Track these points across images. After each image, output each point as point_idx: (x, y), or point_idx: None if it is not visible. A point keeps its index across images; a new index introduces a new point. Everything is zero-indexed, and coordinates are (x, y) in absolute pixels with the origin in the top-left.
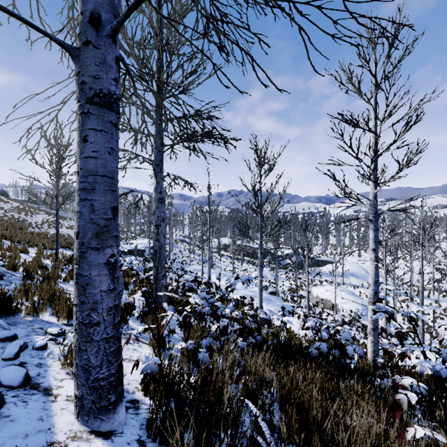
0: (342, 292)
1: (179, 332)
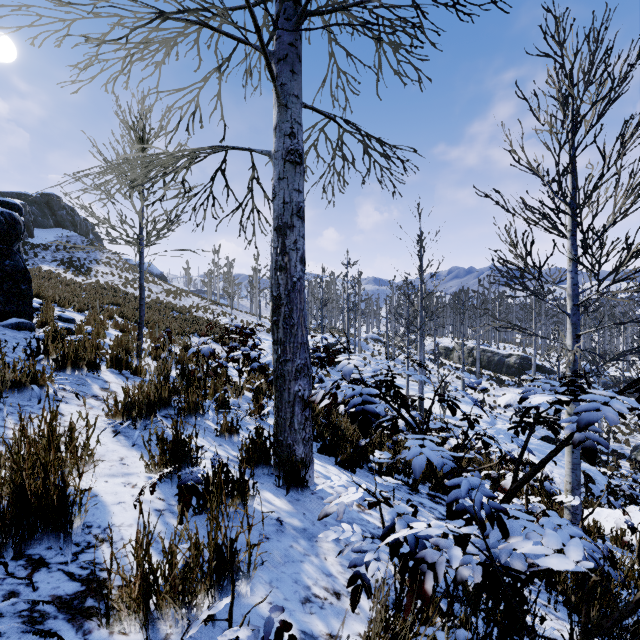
0: None
1: (320, 584)
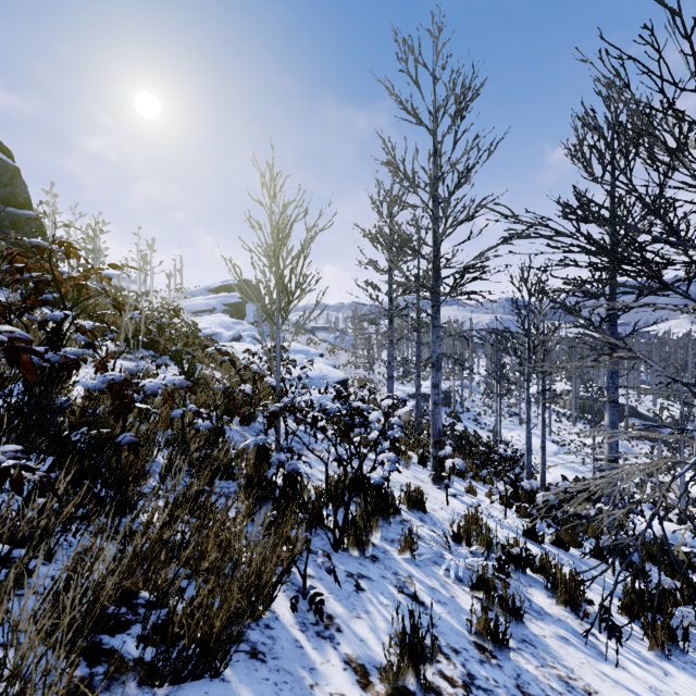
0: None
1: None
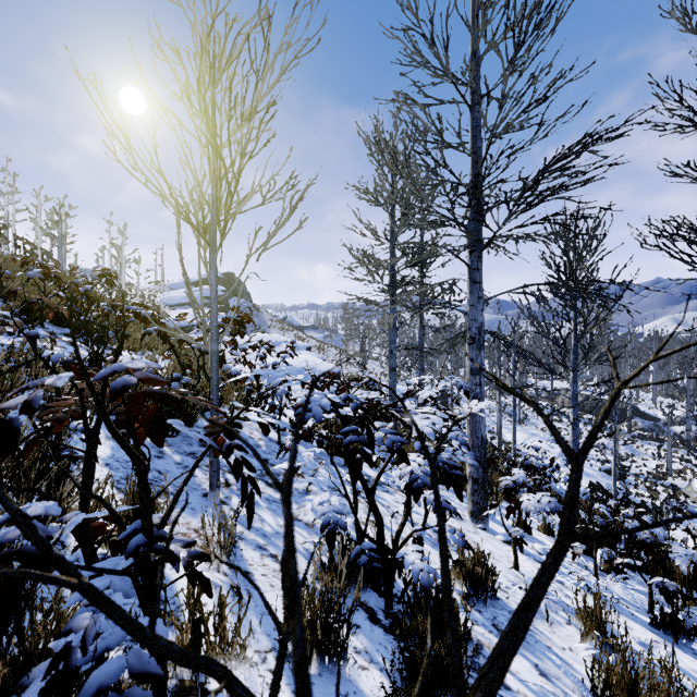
0: None
1: None
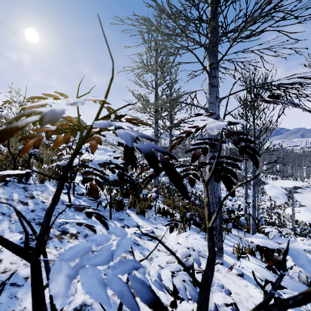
0: (310, 213)
1: None
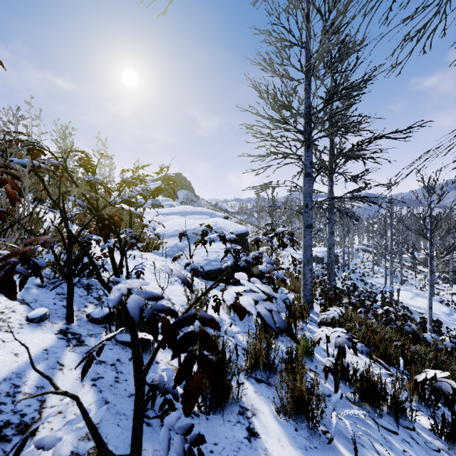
0: None
1: None
